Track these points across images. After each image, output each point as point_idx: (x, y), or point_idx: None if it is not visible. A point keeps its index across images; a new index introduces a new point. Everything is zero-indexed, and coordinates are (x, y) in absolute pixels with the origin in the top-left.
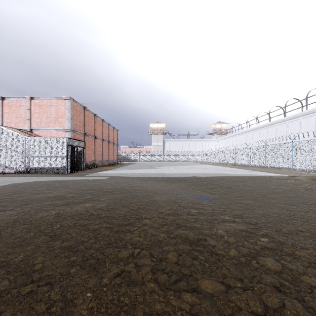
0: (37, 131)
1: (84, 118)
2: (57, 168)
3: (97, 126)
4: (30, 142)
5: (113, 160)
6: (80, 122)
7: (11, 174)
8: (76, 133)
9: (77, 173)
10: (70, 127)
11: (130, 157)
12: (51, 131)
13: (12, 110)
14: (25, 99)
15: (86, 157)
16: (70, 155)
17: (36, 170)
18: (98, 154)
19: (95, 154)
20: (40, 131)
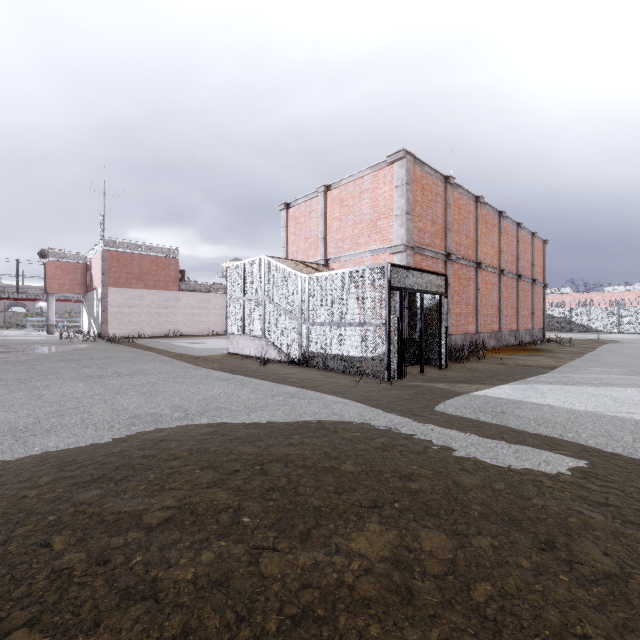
0: (337, 261)
1: (444, 211)
2: (362, 360)
3: (482, 231)
4: (309, 289)
5: (532, 331)
6: (433, 222)
7: (274, 366)
8: (421, 255)
9: (417, 382)
10: (405, 237)
11: (581, 321)
12: (362, 256)
13: (299, 225)
14: (318, 196)
15: (450, 324)
16: (398, 321)
17: (319, 360)
18: (485, 313)
19: (478, 313)
20: (342, 261)
